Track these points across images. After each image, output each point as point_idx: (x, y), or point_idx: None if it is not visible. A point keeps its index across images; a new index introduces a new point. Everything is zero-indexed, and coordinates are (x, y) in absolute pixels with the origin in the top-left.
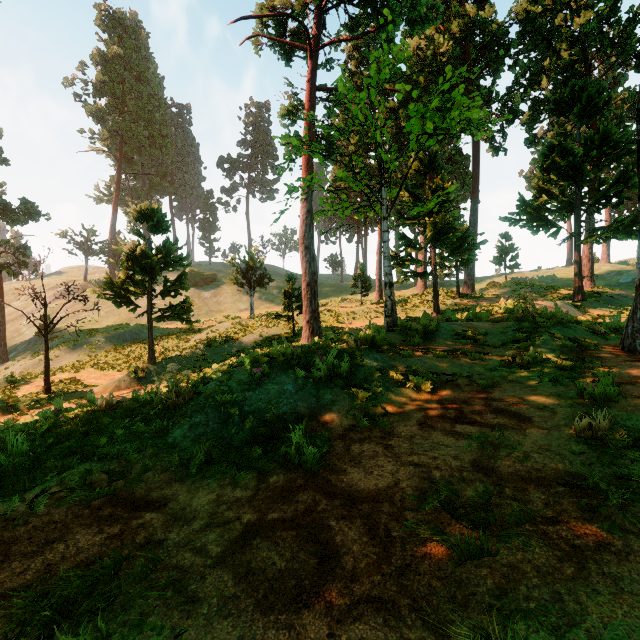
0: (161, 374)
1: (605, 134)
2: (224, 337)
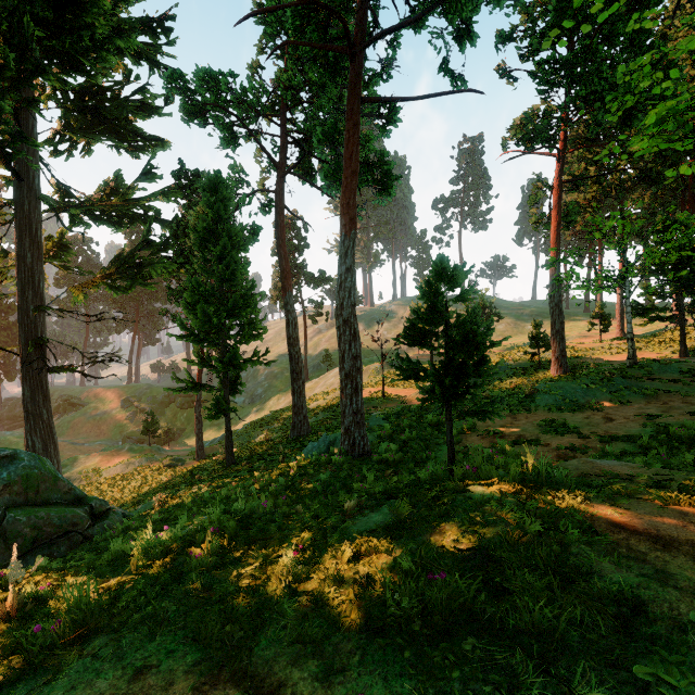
0: None
1: None
2: None
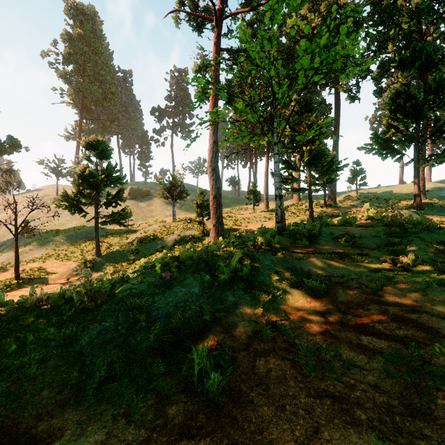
0: (104, 264)
1: (440, 83)
2: (152, 236)
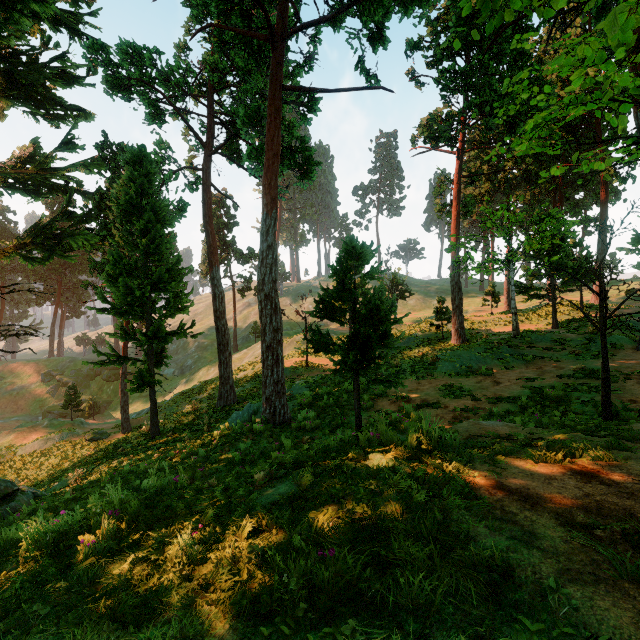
0: None
1: None
2: None
